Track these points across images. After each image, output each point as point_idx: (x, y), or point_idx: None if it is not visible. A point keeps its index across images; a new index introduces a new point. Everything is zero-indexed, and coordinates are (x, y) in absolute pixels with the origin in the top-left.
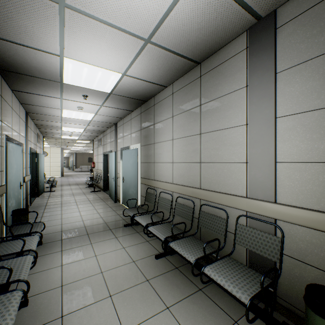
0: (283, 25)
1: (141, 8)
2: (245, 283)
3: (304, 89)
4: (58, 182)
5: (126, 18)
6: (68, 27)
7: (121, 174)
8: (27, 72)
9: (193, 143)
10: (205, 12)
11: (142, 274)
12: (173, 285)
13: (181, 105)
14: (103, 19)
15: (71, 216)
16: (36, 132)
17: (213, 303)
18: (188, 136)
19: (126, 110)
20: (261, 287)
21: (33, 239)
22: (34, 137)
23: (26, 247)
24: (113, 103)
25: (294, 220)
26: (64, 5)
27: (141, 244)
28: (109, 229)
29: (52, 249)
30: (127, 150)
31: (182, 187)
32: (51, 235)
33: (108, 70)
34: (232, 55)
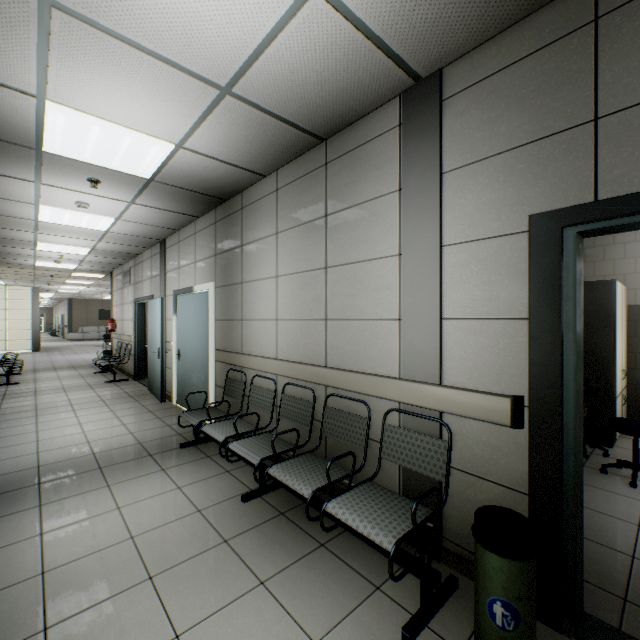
0: (451, 96)
1: (212, 33)
2: (391, 520)
3: (480, 204)
4: (27, 364)
5: (183, 46)
6: (59, 44)
7: (175, 344)
8: None
9: (314, 285)
10: (329, 57)
11: (216, 531)
12: (275, 544)
13: (292, 214)
14: (136, 40)
15: (62, 434)
16: None
17: (342, 564)
18: (305, 272)
19: (184, 214)
20: (413, 520)
21: None
22: None
23: None
24: (157, 199)
25: (466, 411)
26: (51, 3)
27: (216, 478)
28: (148, 455)
29: (16, 504)
30: (187, 295)
31: (293, 365)
32: (13, 477)
33: (146, 135)
34: (378, 134)
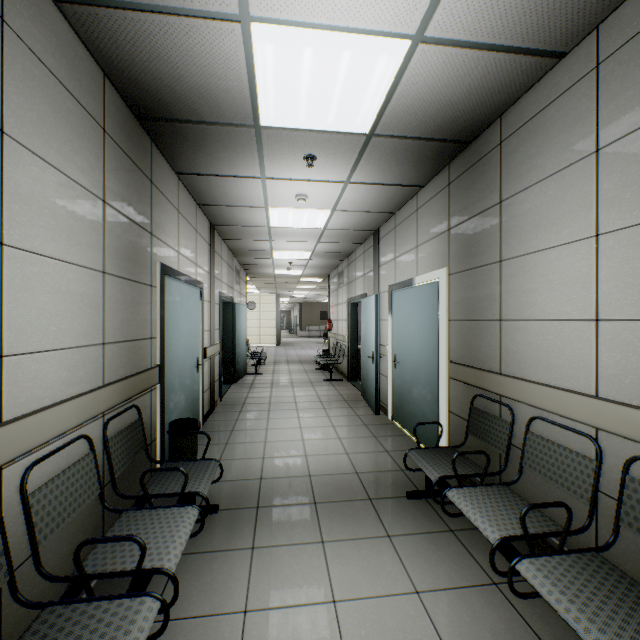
0: None
1: None
2: None
3: None
4: (270, 356)
5: None
6: None
7: (390, 349)
8: (187, 111)
9: None
10: None
11: None
12: None
13: None
14: None
15: (284, 438)
16: (232, 264)
17: None
18: None
19: (405, 186)
20: None
21: (180, 524)
22: (227, 273)
23: (156, 551)
24: (374, 168)
25: None
26: None
27: (476, 594)
28: (366, 499)
29: (233, 533)
30: (405, 290)
31: None
32: (239, 487)
33: (369, 36)
34: None
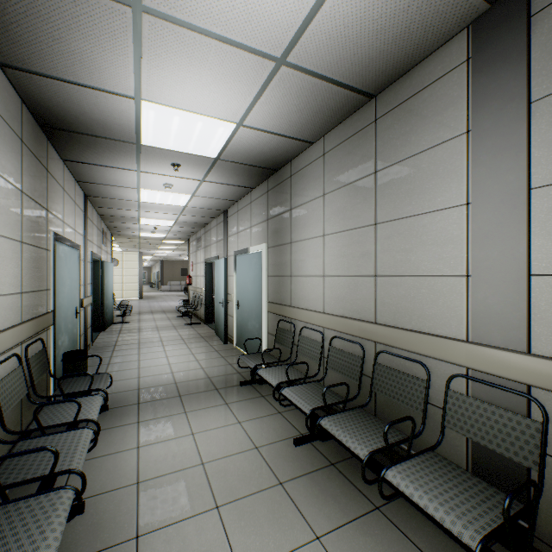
0: (545, 7)
1: (270, 2)
2: (468, 507)
3: None
4: (134, 308)
5: (244, 23)
6: (148, 47)
7: (235, 296)
8: (85, 129)
9: (362, 242)
10: None
11: (272, 472)
12: (327, 496)
13: (338, 175)
14: (205, 27)
15: (154, 364)
16: (100, 227)
17: (402, 536)
18: (353, 229)
19: (242, 187)
20: (505, 519)
21: (93, 402)
22: (97, 235)
23: (82, 414)
24: (221, 175)
25: None
26: (141, 9)
27: (269, 417)
28: (215, 389)
29: (123, 418)
30: (244, 255)
31: (340, 319)
32: (122, 396)
33: (213, 118)
34: (438, 76)
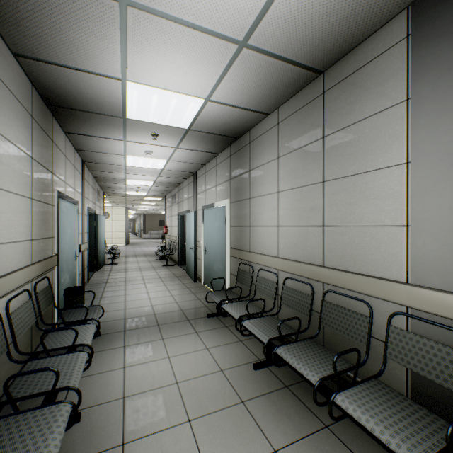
0: None
1: None
2: (411, 431)
3: None
4: (122, 252)
5: (212, 11)
6: (132, 35)
7: (203, 243)
8: (82, 106)
9: (311, 197)
10: None
11: (235, 391)
12: (283, 414)
13: (291, 140)
14: (179, 16)
15: (137, 299)
16: (95, 187)
17: (349, 452)
18: (303, 186)
19: (209, 153)
20: (448, 445)
21: (88, 330)
22: (92, 193)
23: (79, 339)
24: (192, 143)
25: None
26: (126, 3)
27: (232, 345)
28: (186, 320)
29: (112, 342)
30: (210, 209)
31: (293, 263)
32: (112, 324)
33: (185, 95)
34: (380, 52)
